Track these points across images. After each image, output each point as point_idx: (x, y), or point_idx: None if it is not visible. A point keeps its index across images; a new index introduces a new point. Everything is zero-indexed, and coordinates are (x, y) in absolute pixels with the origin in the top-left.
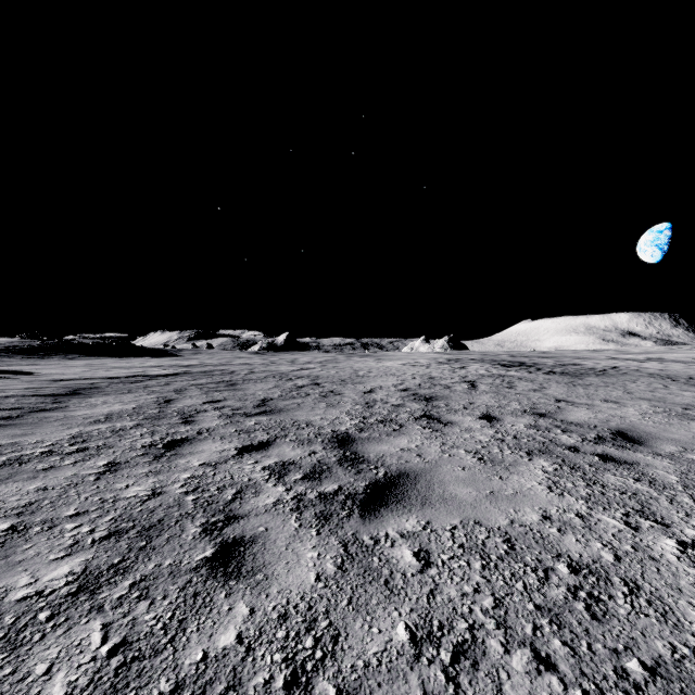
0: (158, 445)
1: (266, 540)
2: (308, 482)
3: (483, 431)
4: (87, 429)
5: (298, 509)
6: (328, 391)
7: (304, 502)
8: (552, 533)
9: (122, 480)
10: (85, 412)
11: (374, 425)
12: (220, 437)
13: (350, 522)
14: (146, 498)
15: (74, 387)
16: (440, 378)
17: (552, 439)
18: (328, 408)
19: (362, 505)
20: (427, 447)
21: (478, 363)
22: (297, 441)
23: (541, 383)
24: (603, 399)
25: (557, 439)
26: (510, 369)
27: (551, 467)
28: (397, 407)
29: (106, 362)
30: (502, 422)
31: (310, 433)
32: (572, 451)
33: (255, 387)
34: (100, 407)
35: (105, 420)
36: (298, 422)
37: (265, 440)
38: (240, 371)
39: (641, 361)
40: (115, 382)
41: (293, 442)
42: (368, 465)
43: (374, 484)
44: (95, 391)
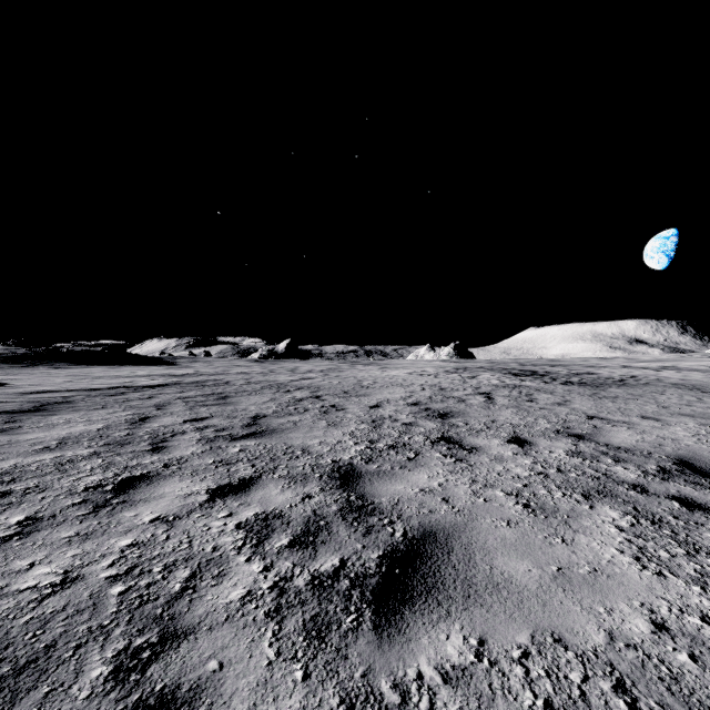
0: (106, 487)
1: (215, 696)
2: (298, 553)
3: (518, 461)
4: (26, 461)
5: (277, 613)
6: (329, 405)
7: (288, 595)
8: (684, 666)
9: (28, 553)
10: (37, 435)
11: (383, 452)
12: (192, 471)
13: (358, 644)
14: (47, 592)
15: (42, 401)
16: (451, 389)
17: (606, 472)
18: (329, 428)
19: (375, 601)
20: (453, 487)
21: (488, 372)
22: (288, 477)
23: (563, 396)
24: (639, 415)
25: (612, 472)
26: (524, 379)
27: (624, 520)
28: (409, 427)
29: (94, 371)
30: (536, 448)
31: (305, 465)
32: (640, 491)
33: (248, 400)
34: (59, 428)
35: (56, 447)
36: (292, 449)
37: (248, 476)
38: (235, 382)
39: (656, 369)
40: (93, 395)
41: (283, 479)
42: (380, 518)
43: (390, 555)
44: (64, 406)
